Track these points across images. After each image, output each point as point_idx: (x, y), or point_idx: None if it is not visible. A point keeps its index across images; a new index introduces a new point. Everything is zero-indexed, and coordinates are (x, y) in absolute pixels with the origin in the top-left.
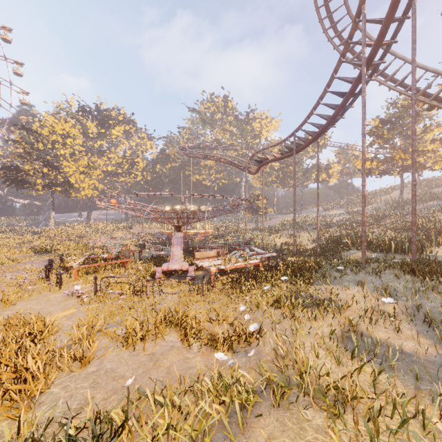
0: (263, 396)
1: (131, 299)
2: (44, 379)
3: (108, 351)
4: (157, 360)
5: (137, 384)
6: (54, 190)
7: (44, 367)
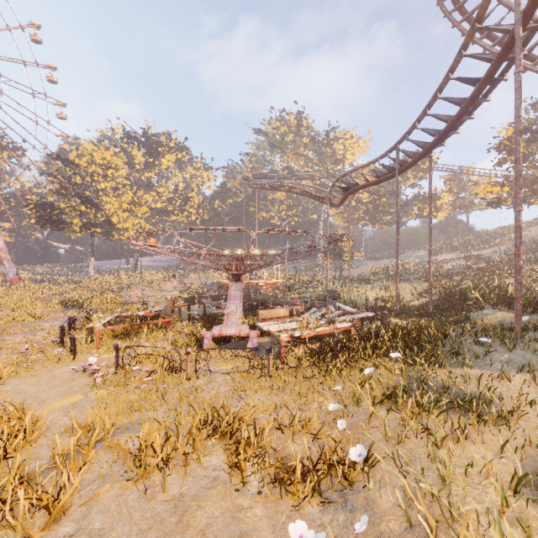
0: None
1: (164, 380)
2: None
3: (99, 492)
4: (184, 512)
5: None
6: (95, 232)
7: None
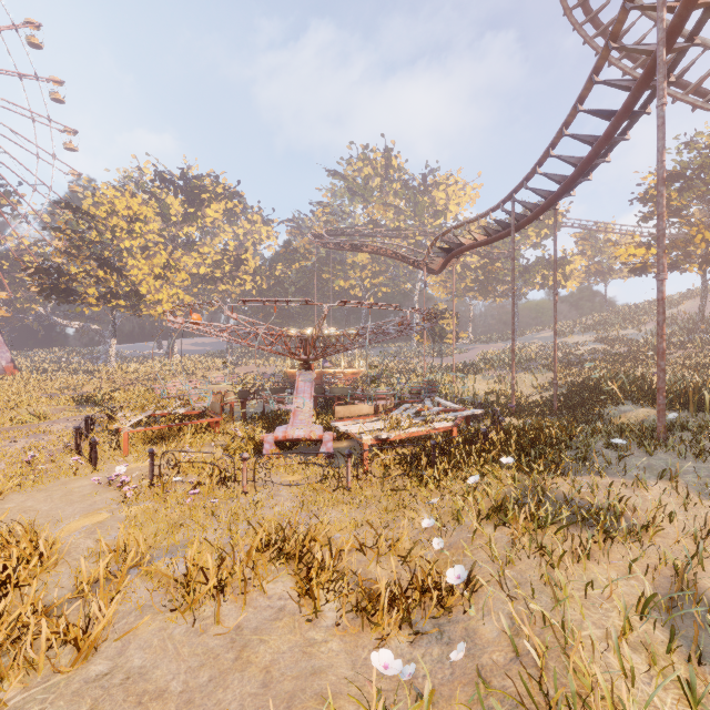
0: None
1: (214, 494)
2: None
3: (138, 624)
4: (243, 647)
5: None
6: (117, 306)
7: None
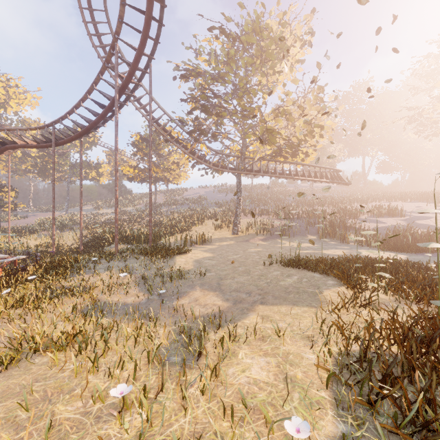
0: None
1: None
2: None
3: None
4: None
5: None
6: None
7: None
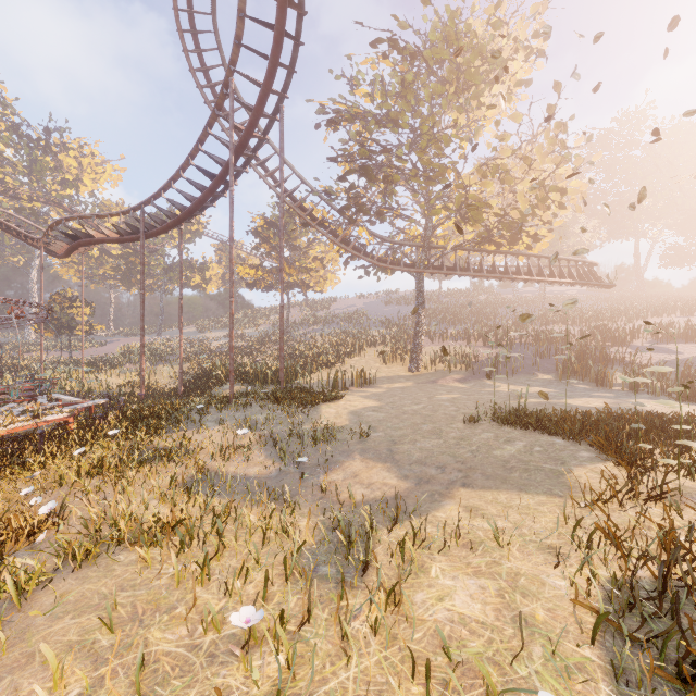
0: (59, 572)
1: None
2: None
3: None
4: None
5: None
6: None
7: None
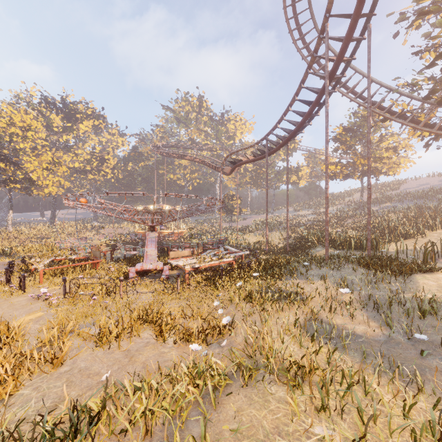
0: (234, 379)
1: (104, 300)
2: (13, 382)
3: (81, 351)
4: (132, 357)
5: (113, 379)
6: (13, 188)
7: (12, 370)
